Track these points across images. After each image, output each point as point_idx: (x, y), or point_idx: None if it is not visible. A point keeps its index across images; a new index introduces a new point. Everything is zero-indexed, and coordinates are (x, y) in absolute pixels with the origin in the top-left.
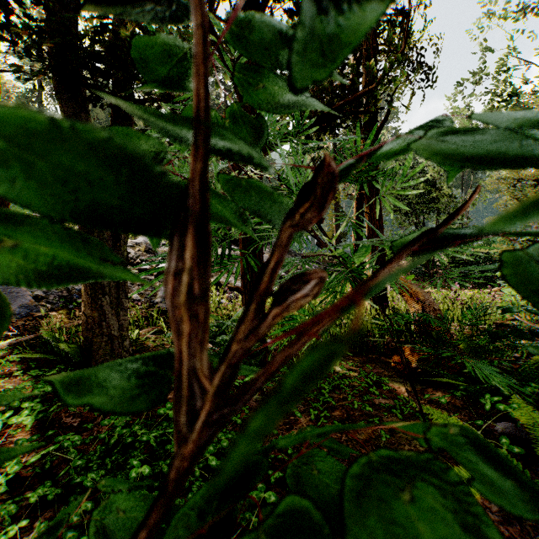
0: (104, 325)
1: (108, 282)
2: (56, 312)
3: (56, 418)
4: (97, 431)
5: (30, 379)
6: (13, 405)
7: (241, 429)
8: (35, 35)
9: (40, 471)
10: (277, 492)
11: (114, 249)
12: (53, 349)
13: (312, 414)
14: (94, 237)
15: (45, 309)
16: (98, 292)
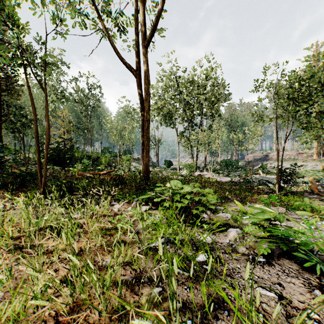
0: None
1: None
2: None
3: None
4: None
5: None
6: None
7: None
8: None
9: None
10: None
11: None
12: None
13: None
14: None
15: None
16: None
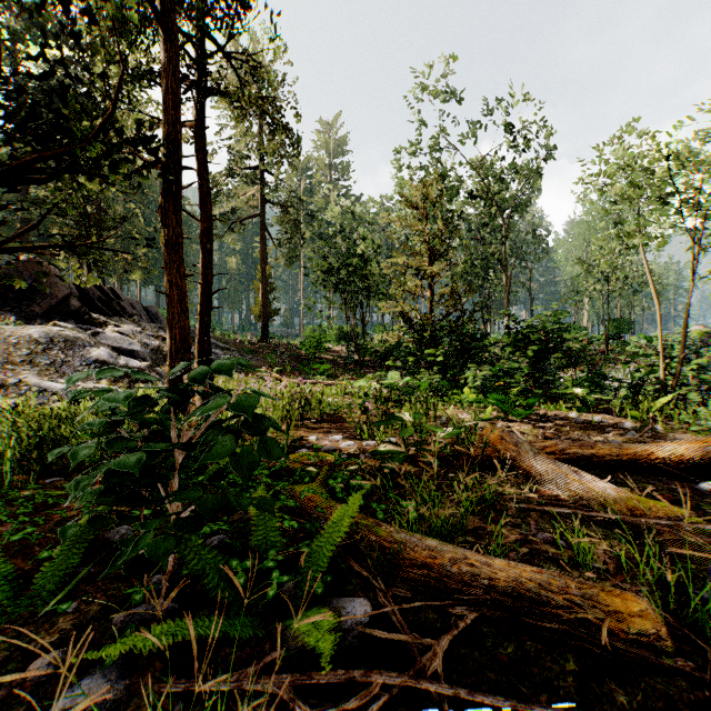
0: None
1: None
2: None
3: None
4: None
5: None
6: None
7: None
8: None
9: None
10: None
11: None
12: None
13: None
14: None
15: None
16: None
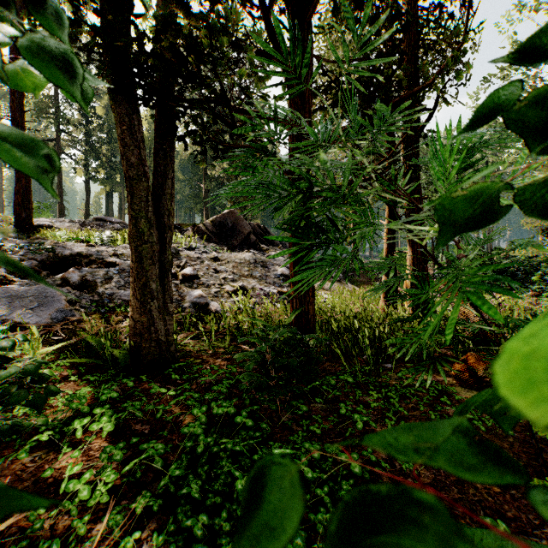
0: (152, 330)
1: (156, 286)
2: (90, 317)
3: (124, 425)
4: (178, 439)
5: (84, 384)
6: (82, 411)
7: (318, 439)
8: (99, 35)
9: (134, 480)
10: None
11: (159, 253)
12: (99, 353)
13: (389, 425)
14: (144, 240)
15: (87, 313)
16: (147, 296)
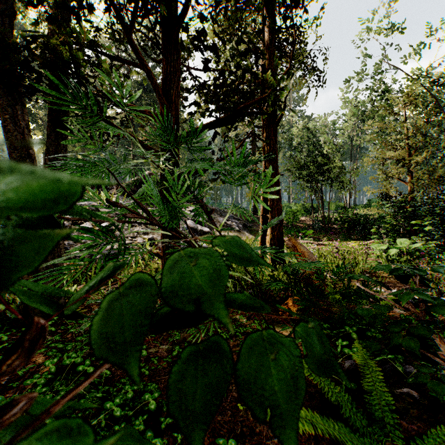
0: None
1: None
2: None
3: None
4: (20, 390)
5: None
6: None
7: (149, 378)
8: None
9: None
10: (168, 434)
11: None
12: None
13: None
14: None
15: None
16: None
